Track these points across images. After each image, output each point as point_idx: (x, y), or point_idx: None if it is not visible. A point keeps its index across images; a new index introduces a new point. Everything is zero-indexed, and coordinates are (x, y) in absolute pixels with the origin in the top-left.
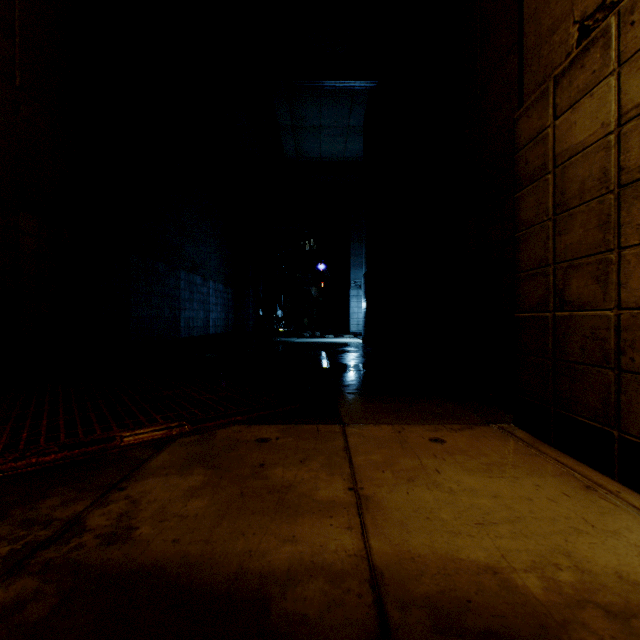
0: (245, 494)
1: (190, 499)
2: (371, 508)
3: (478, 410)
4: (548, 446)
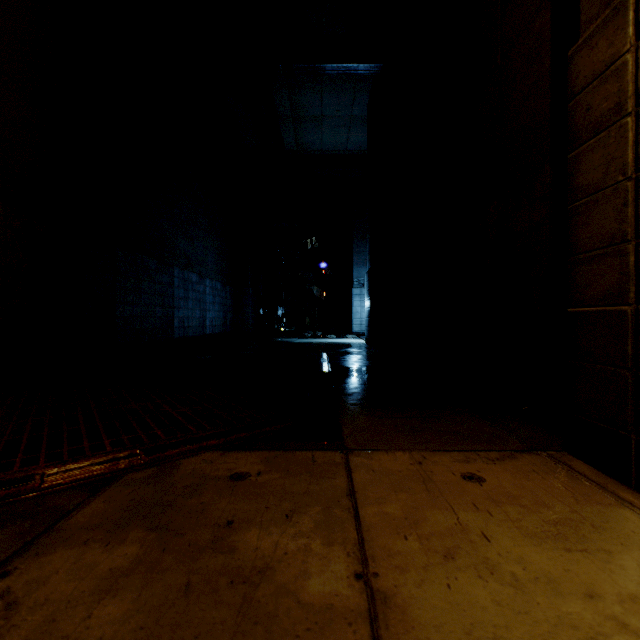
0: (192, 588)
1: (102, 599)
2: (393, 625)
3: (514, 429)
4: (628, 489)
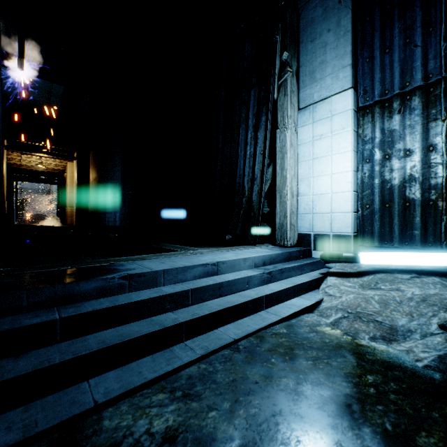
0: None
1: None
2: None
3: None
4: None
